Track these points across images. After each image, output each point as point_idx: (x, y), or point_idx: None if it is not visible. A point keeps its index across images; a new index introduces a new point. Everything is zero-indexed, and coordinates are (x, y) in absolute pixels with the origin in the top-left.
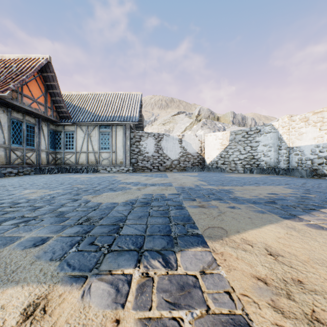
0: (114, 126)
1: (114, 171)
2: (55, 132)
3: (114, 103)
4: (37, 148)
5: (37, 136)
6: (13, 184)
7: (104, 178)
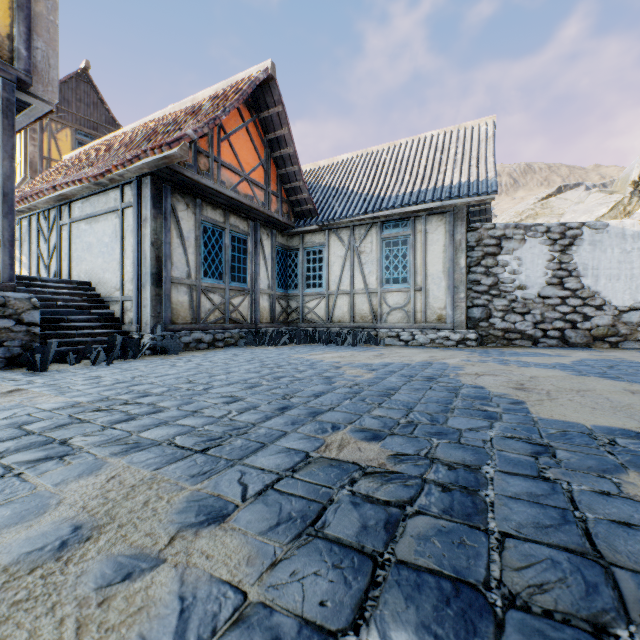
0: (419, 218)
1: (421, 343)
2: (287, 251)
3: (417, 161)
4: (252, 287)
5: (252, 259)
6: (152, 387)
7: (424, 376)
